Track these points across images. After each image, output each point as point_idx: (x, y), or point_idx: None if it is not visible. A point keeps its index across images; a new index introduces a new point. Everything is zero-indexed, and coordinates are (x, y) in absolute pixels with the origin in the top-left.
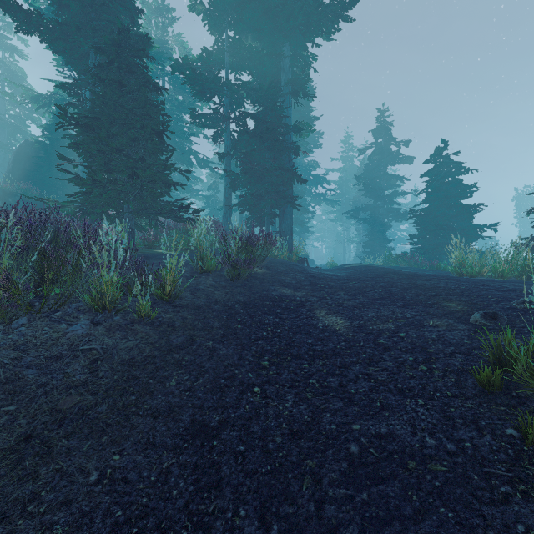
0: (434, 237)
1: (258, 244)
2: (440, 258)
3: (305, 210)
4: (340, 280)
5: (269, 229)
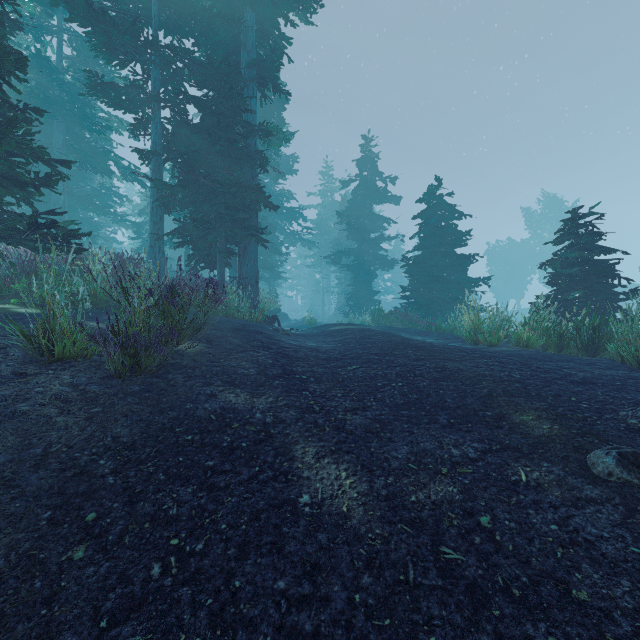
0: (428, 290)
1: (189, 301)
2: (435, 315)
3: (277, 251)
4: (330, 362)
5: (222, 274)
